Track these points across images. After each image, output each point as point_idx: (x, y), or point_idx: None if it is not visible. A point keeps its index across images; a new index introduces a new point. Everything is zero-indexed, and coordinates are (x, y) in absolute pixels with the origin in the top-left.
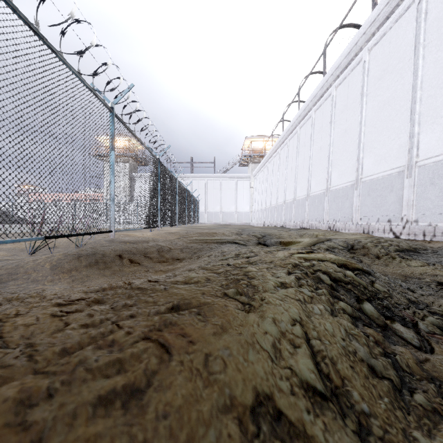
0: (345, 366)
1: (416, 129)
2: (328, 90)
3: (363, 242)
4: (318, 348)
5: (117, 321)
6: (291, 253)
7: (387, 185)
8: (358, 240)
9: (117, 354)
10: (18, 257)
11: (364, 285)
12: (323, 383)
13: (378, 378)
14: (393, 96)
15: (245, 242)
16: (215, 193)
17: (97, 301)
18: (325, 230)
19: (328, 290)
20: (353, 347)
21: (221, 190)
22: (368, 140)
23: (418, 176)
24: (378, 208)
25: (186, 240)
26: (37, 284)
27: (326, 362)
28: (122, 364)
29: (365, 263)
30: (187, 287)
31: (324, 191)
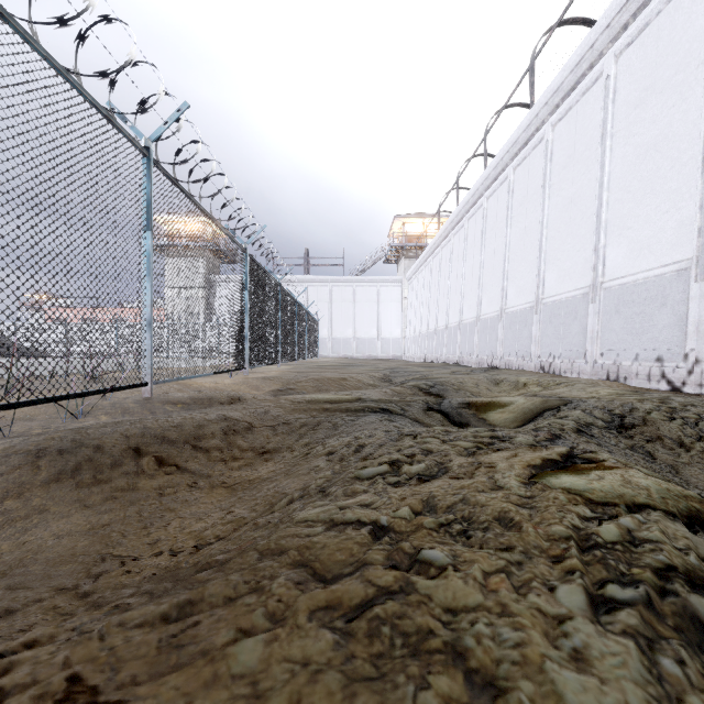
0: None
1: None
2: (538, 131)
3: (640, 410)
4: None
5: None
6: (531, 466)
7: (654, 294)
8: (628, 405)
9: None
10: None
11: None
12: None
13: None
14: (665, 134)
15: (402, 408)
16: (345, 307)
17: None
18: (535, 373)
19: None
20: None
21: (355, 303)
22: (615, 215)
23: None
24: (637, 336)
25: (286, 404)
26: None
27: None
28: None
29: (661, 461)
30: None
31: (531, 305)
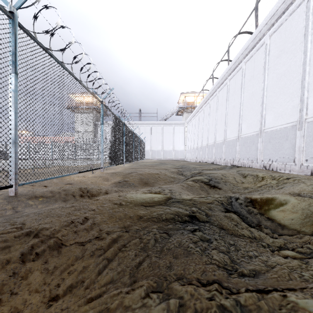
0: None
1: None
2: (260, 40)
3: None
4: None
5: None
6: None
7: None
8: None
9: None
10: None
11: None
12: None
13: None
14: None
15: (206, 213)
16: (158, 136)
17: None
18: (261, 170)
19: None
20: None
21: (162, 134)
22: None
23: None
24: None
25: (108, 208)
26: None
27: None
28: None
29: None
30: None
31: (257, 133)
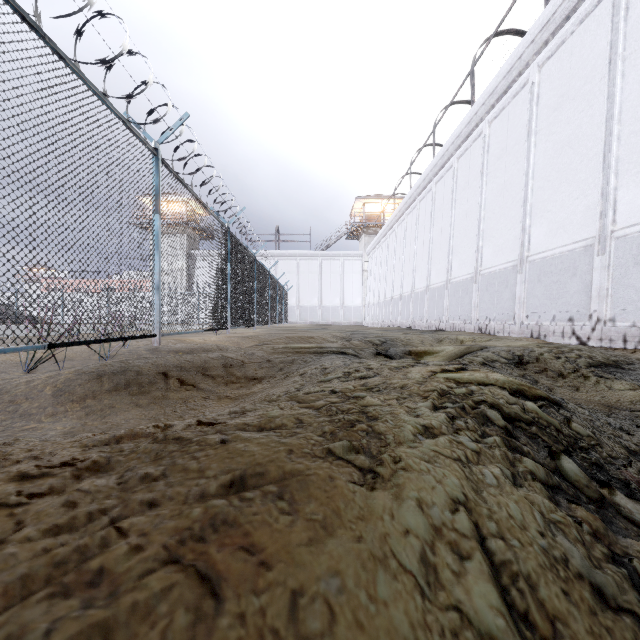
0: (554, 592)
1: (612, 183)
2: (478, 127)
3: (536, 352)
4: (501, 557)
5: (121, 517)
6: (432, 371)
7: (567, 266)
8: (529, 349)
9: (99, 613)
10: (7, 376)
11: (556, 426)
12: (520, 635)
13: (612, 610)
14: (576, 134)
15: (357, 352)
16: (312, 279)
17: (96, 467)
18: (474, 333)
19: (502, 437)
20: (560, 549)
21: (321, 275)
22: (538, 200)
23: (615, 252)
24: (554, 301)
25: (267, 349)
26: (29, 421)
27: (520, 587)
28: (109, 636)
29: (542, 385)
30: (263, 438)
31: (472, 275)
